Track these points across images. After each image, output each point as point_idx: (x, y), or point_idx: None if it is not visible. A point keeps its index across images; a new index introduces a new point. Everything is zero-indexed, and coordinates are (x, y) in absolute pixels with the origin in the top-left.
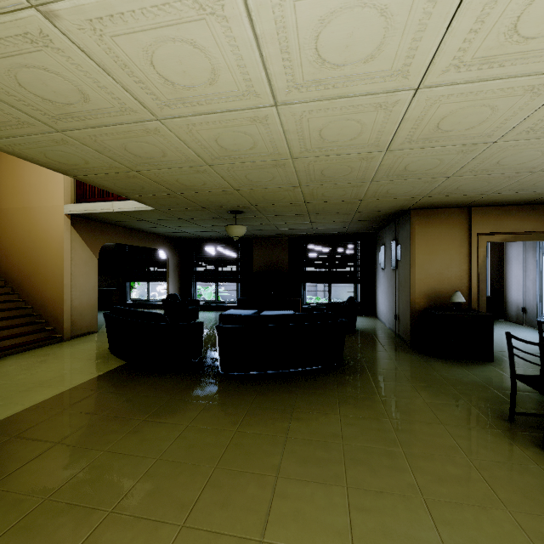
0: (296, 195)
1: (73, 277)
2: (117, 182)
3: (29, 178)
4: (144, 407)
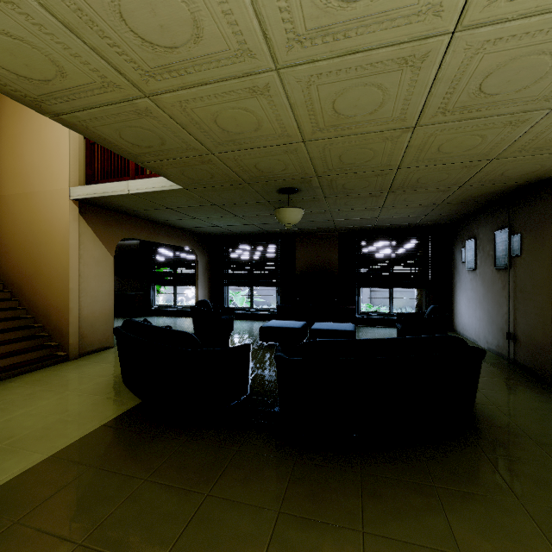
0: (393, 152)
1: (82, 279)
2: (123, 128)
3: (30, 157)
4: (159, 523)
